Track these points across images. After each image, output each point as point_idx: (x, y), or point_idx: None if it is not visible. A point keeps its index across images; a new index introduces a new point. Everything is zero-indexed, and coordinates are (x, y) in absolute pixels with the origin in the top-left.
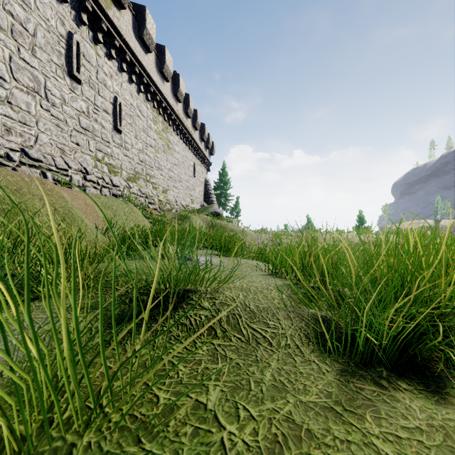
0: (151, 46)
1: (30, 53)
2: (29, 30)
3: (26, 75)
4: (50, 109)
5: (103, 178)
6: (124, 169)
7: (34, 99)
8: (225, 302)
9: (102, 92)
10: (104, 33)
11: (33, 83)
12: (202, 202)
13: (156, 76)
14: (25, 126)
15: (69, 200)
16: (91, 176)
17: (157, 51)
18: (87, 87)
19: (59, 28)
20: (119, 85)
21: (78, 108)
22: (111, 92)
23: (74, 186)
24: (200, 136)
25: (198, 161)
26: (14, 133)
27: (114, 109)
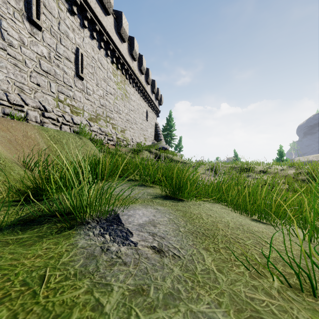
0: (109, 9)
1: None
2: None
3: None
4: (7, 48)
5: (63, 117)
6: (85, 111)
7: None
8: None
9: (64, 42)
10: None
11: None
12: (153, 140)
13: (114, 36)
14: None
15: None
16: (50, 114)
17: (115, 16)
18: (48, 35)
19: None
20: (81, 39)
21: (39, 52)
22: (73, 44)
23: (30, 122)
24: (152, 90)
25: (150, 109)
26: None
27: (76, 58)
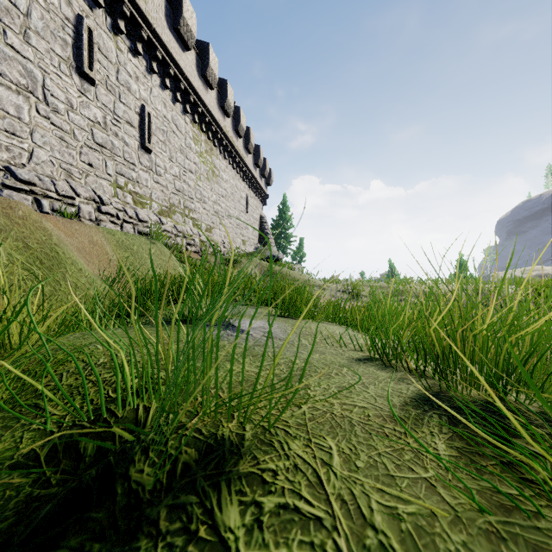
0: (189, 41)
1: (21, 39)
2: (20, 8)
3: (16, 68)
4: (51, 116)
5: (125, 211)
6: (154, 200)
7: (27, 101)
8: (295, 505)
9: (124, 98)
10: (127, 21)
11: (26, 80)
12: (256, 244)
13: (196, 81)
14: (14, 137)
15: (54, 234)
16: (108, 207)
17: (198, 49)
18: (103, 90)
19: (64, 9)
20: (148, 91)
21: (91, 117)
22: (137, 99)
23: (83, 220)
24: (254, 162)
25: (252, 192)
26: None
27: (141, 121)
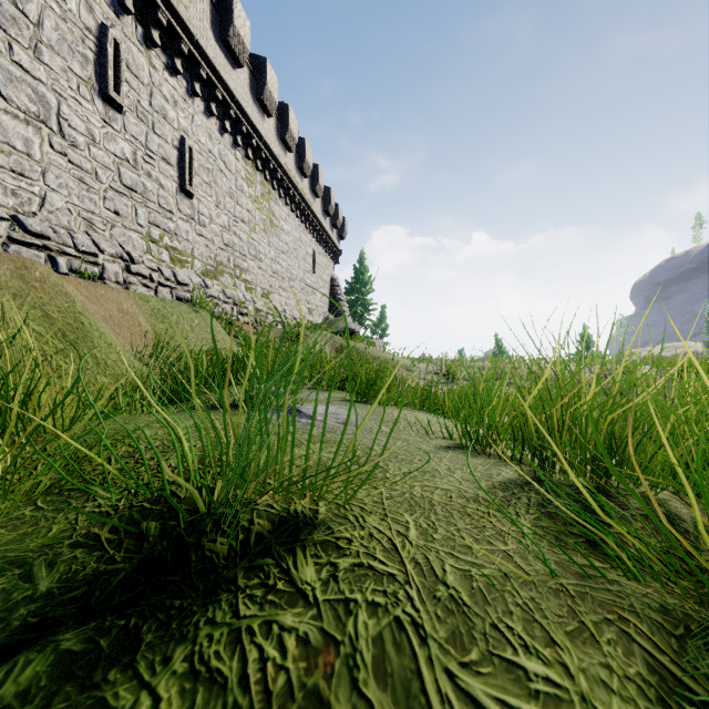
0: (241, 56)
1: (31, 55)
2: (29, 16)
3: (24, 92)
4: (68, 151)
5: (160, 271)
6: (197, 257)
7: (38, 133)
8: (369, 565)
9: (159, 129)
10: (162, 31)
11: (37, 106)
12: (326, 313)
13: (250, 106)
14: (22, 178)
15: (78, 301)
16: (139, 267)
17: (252, 66)
18: (133, 119)
19: (84, 17)
20: (189, 119)
21: (118, 153)
22: (175, 130)
23: (108, 282)
24: (324, 208)
25: (320, 247)
26: (2, 189)
27: (181, 157)
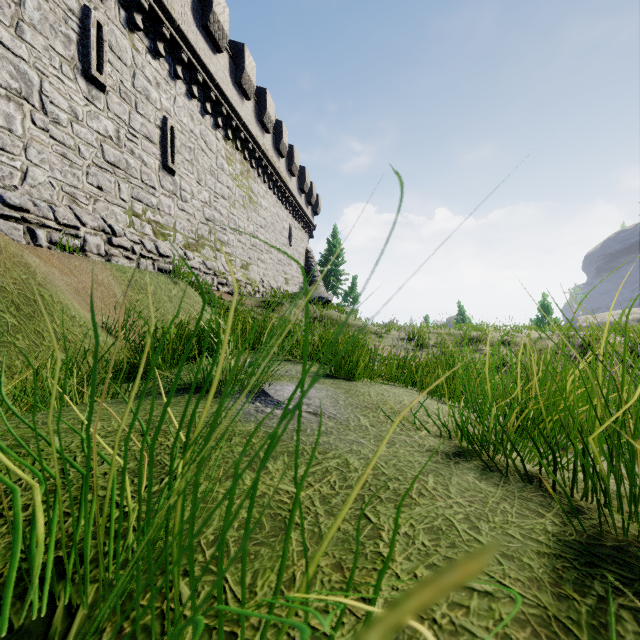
0: (221, 41)
1: (12, 33)
2: None
3: (5, 69)
4: (51, 128)
5: (142, 243)
6: (179, 231)
7: (20, 109)
8: None
9: (142, 108)
10: (145, 16)
11: (19, 83)
12: (301, 283)
13: (230, 90)
14: (3, 153)
15: (40, 272)
16: (121, 239)
17: (232, 52)
18: (116, 98)
19: None
20: (172, 100)
21: (101, 130)
22: (157, 110)
23: (89, 254)
24: (299, 186)
25: (296, 222)
26: None
27: (163, 136)
